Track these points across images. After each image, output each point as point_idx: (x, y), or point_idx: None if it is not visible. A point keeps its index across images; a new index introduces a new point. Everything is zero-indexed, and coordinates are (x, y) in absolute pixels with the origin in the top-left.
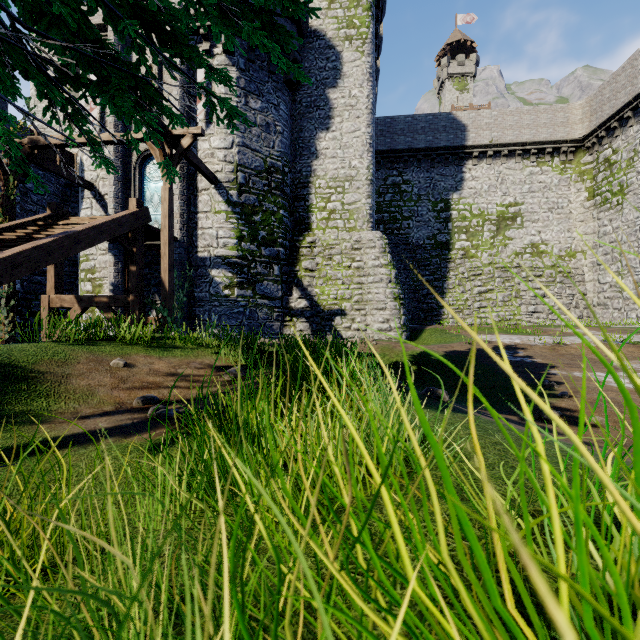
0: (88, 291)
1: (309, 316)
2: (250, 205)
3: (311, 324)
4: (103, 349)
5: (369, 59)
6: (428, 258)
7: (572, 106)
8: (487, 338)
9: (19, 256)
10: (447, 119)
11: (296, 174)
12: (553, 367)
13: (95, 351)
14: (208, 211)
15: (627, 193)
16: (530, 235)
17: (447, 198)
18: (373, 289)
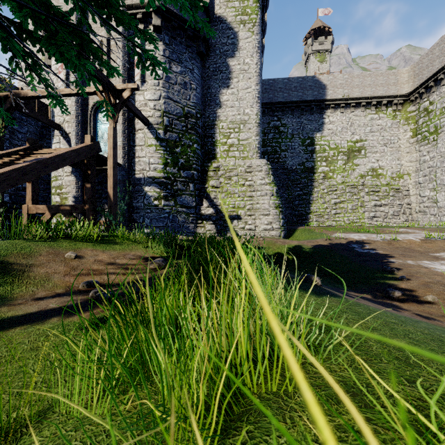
0: (57, 202)
1: (215, 220)
2: (173, 140)
3: (216, 225)
4: (60, 244)
5: (257, 37)
6: (299, 179)
7: (401, 71)
8: (342, 235)
9: (2, 176)
10: (312, 80)
11: (205, 119)
12: (392, 257)
13: (54, 246)
14: (143, 145)
15: (440, 132)
16: (371, 162)
17: (312, 136)
18: (260, 200)
